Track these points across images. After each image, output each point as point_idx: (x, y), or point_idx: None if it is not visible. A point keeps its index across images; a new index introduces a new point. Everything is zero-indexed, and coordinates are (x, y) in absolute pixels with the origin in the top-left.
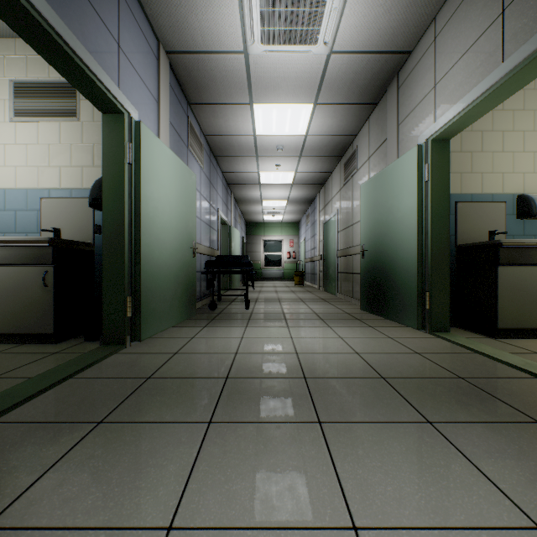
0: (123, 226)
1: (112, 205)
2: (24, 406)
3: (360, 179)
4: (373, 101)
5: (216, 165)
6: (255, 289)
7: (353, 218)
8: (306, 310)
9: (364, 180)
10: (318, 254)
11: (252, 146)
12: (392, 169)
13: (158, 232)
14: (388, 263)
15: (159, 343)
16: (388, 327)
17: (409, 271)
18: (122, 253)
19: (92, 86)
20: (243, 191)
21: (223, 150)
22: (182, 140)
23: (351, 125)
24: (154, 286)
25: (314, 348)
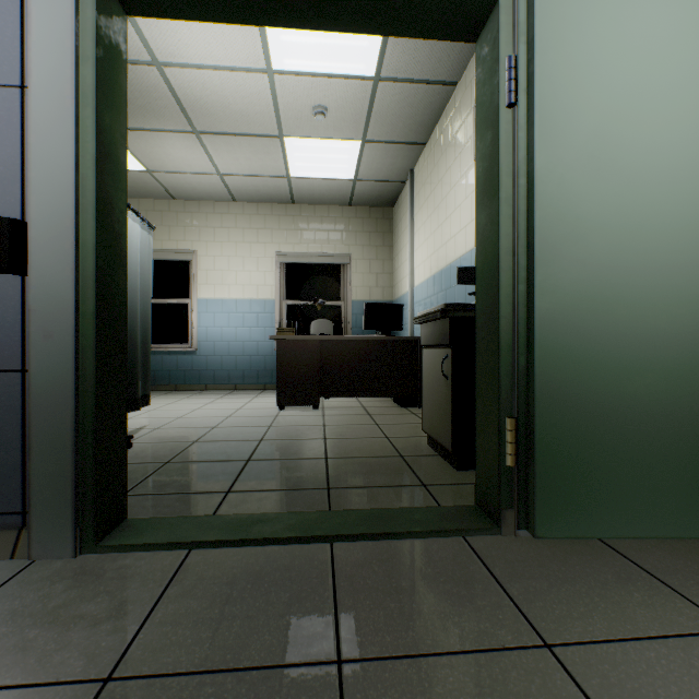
0: (496, 258)
1: (483, 218)
2: (231, 550)
3: None
4: None
5: None
6: None
7: None
8: None
9: None
10: None
11: None
12: None
13: (622, 249)
14: None
15: (578, 569)
16: None
17: None
18: (495, 318)
19: (402, 4)
20: None
21: None
22: None
23: None
24: (603, 402)
25: None
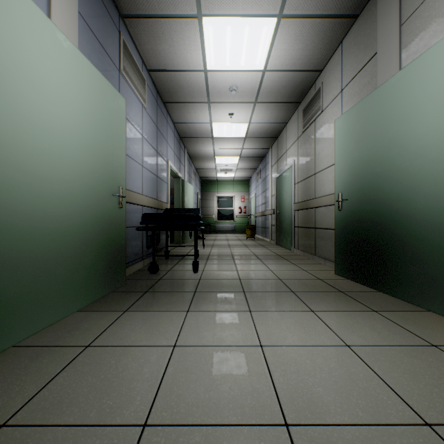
0: None
1: None
2: None
3: (327, 119)
4: (353, 12)
5: (165, 113)
6: (208, 242)
7: (316, 166)
8: (267, 273)
9: (334, 119)
10: (270, 208)
11: (203, 87)
12: (397, 81)
13: (29, 162)
14: (389, 215)
15: (6, 370)
16: (400, 312)
17: (441, 228)
18: None
19: None
20: (196, 146)
21: (172, 93)
22: (109, 56)
23: (319, 54)
24: (18, 256)
25: (317, 396)
